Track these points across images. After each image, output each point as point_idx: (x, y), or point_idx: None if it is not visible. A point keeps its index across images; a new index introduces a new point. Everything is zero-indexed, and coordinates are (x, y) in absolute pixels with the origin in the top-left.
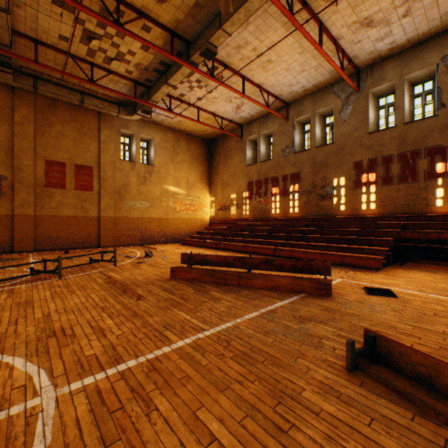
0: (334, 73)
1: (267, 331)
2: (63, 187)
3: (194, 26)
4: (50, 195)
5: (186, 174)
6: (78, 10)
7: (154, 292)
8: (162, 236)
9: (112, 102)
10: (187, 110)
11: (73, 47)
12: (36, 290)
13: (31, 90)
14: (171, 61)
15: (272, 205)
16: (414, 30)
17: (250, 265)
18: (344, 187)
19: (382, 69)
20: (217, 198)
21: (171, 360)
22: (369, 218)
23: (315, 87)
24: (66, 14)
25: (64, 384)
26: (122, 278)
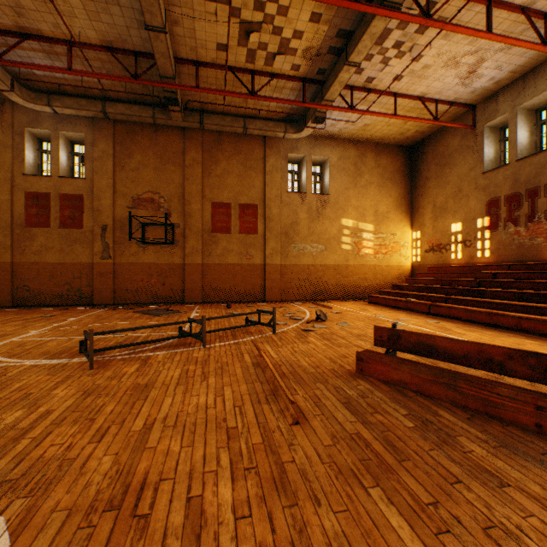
0: None
1: None
2: (228, 231)
3: None
4: (215, 241)
5: (374, 202)
6: None
7: (325, 405)
8: (340, 290)
9: (277, 121)
10: (376, 105)
11: (232, 56)
12: (168, 364)
13: (198, 127)
14: (354, 23)
15: None
16: None
17: None
18: None
19: None
20: (424, 233)
21: None
22: None
23: None
24: (220, 9)
25: None
26: (278, 358)
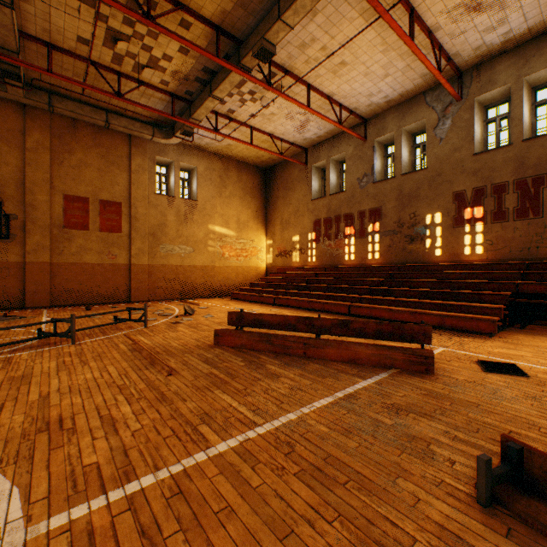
0: (428, 77)
1: (348, 429)
2: (85, 228)
3: (246, 20)
4: (69, 238)
5: (237, 211)
6: (99, 1)
7: (191, 364)
8: (207, 288)
9: (145, 122)
10: (237, 131)
11: (95, 53)
12: (39, 360)
13: (46, 109)
14: (217, 67)
15: (345, 249)
16: (538, 14)
17: (320, 329)
18: (441, 225)
19: (492, 70)
20: (275, 241)
21: (205, 477)
22: (474, 266)
23: (401, 96)
24: (85, 8)
25: (41, 517)
26: (152, 343)
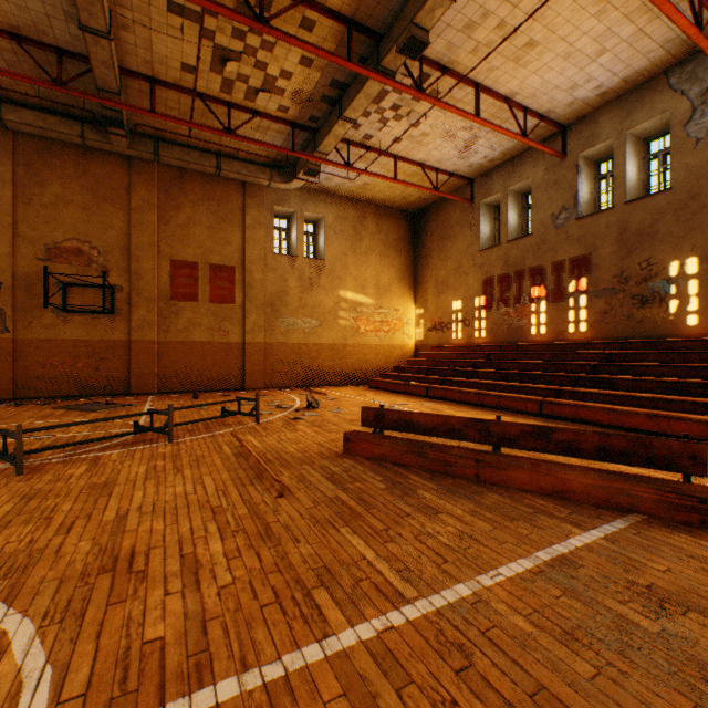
0: (674, 44)
1: (569, 631)
2: (194, 299)
3: (388, 2)
4: (176, 312)
5: (375, 272)
6: (202, 11)
7: (310, 481)
8: (337, 373)
9: (261, 165)
10: (376, 164)
11: (202, 82)
12: (128, 462)
13: (151, 159)
14: (349, 77)
15: (531, 319)
16: None
17: (500, 438)
18: (697, 277)
19: None
20: (427, 310)
21: (318, 699)
22: None
23: (626, 83)
24: (188, 26)
25: None
26: (263, 447)
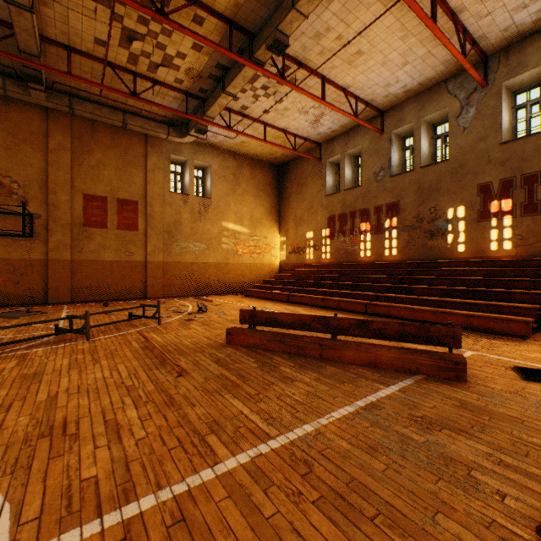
0: (450, 63)
1: (372, 446)
2: (104, 226)
3: (259, 11)
4: (88, 236)
5: (250, 209)
6: (113, 0)
7: (202, 364)
8: (221, 285)
9: (160, 122)
10: (251, 128)
11: (112, 54)
12: (53, 357)
13: (66, 111)
14: (230, 62)
15: (361, 246)
16: None
17: (336, 329)
18: (464, 219)
19: (522, 52)
20: (288, 238)
21: (212, 501)
22: (502, 262)
23: (421, 85)
24: (101, 9)
25: None
26: (164, 341)
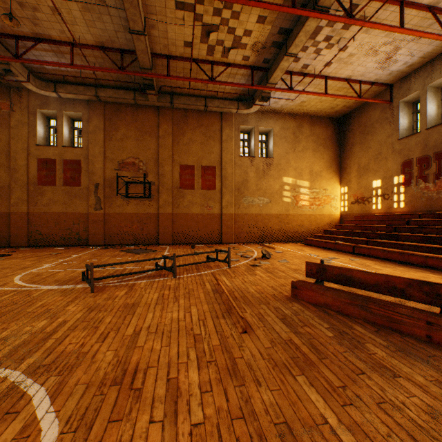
0: None
1: None
2: (192, 187)
3: None
4: (182, 196)
5: (309, 163)
6: (194, 1)
7: (267, 320)
8: (282, 234)
9: (231, 100)
10: (311, 86)
11: (196, 51)
12: (148, 290)
13: (169, 106)
14: (292, 23)
15: None
16: None
17: None
18: None
19: None
20: (350, 188)
21: None
22: None
23: None
24: (187, 15)
25: None
26: (232, 286)
